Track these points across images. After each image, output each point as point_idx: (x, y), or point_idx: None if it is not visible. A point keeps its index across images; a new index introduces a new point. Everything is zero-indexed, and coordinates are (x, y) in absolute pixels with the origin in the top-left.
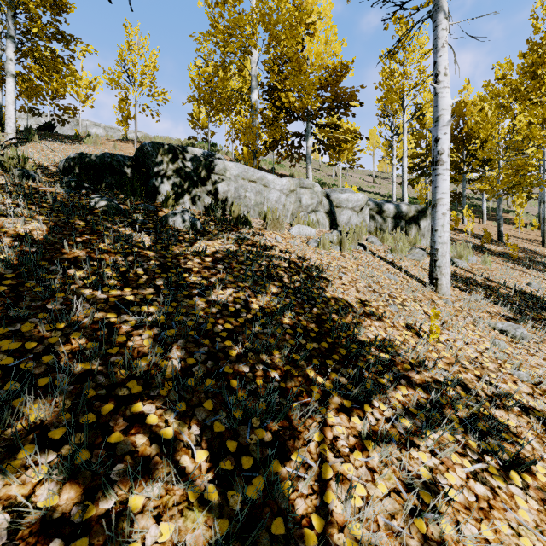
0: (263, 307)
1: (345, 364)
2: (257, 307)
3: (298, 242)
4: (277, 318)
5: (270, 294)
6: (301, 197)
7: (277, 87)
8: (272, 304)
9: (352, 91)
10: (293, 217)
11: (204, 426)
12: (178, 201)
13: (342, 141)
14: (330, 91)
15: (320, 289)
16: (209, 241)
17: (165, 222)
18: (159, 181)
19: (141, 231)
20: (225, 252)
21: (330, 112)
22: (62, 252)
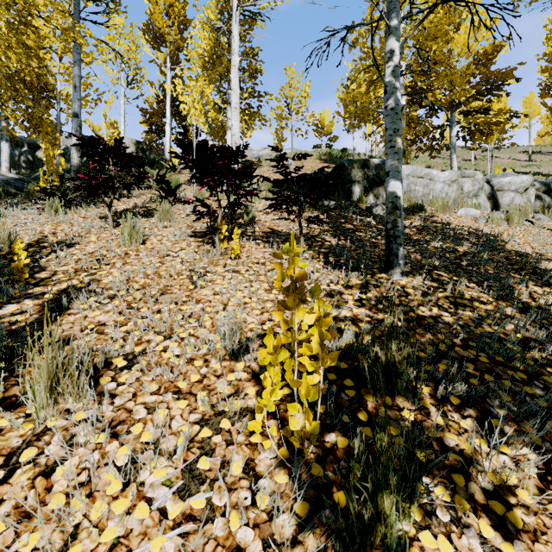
0: (466, 251)
1: (533, 275)
2: (462, 250)
3: (467, 220)
4: (478, 255)
5: (466, 246)
6: (463, 185)
7: (421, 87)
8: (471, 250)
9: (507, 71)
10: (454, 203)
11: (468, 280)
12: (365, 198)
13: (493, 124)
14: (480, 77)
15: (500, 246)
16: (405, 221)
17: (370, 211)
18: (353, 186)
19: (363, 217)
20: (420, 226)
21: (477, 96)
22: (343, 226)
